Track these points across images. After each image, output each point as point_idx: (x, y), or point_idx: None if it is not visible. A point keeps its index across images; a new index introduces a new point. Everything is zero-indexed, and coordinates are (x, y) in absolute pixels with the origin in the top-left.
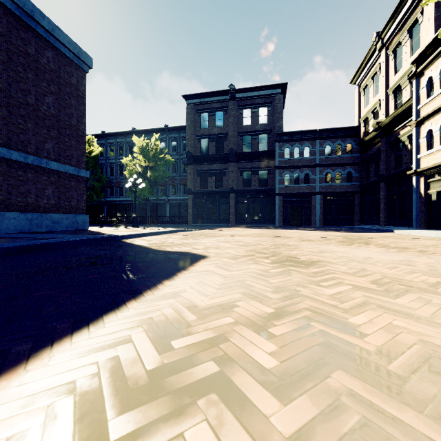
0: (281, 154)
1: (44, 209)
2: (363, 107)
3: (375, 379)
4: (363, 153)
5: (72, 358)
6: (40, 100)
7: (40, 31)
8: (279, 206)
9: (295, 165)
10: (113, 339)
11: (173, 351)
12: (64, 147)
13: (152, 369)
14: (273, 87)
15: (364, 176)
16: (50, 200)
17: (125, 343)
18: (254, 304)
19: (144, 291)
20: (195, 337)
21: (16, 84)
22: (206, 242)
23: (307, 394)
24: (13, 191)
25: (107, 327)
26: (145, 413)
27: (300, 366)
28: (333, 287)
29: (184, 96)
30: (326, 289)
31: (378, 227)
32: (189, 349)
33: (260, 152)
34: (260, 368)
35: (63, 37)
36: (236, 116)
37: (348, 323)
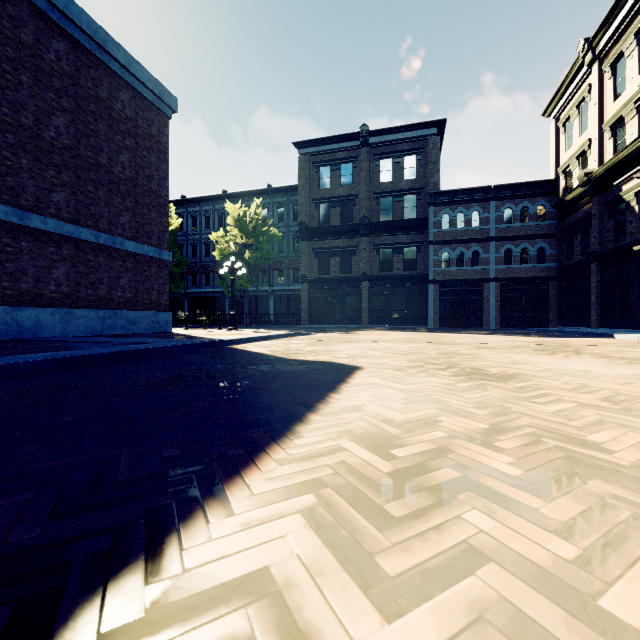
0: (437, 222)
1: (118, 304)
2: (563, 151)
3: (638, 488)
4: (563, 219)
5: (296, 462)
6: (114, 159)
7: (114, 67)
8: (434, 299)
9: (459, 238)
10: (323, 447)
11: (398, 459)
12: (142, 220)
13: (389, 473)
14: (426, 125)
15: (565, 254)
16: (126, 292)
17: (340, 451)
18: (460, 420)
19: (314, 404)
20: (413, 448)
21: (86, 139)
22: (345, 350)
23: (567, 496)
24: (82, 281)
25: (307, 437)
26: (411, 502)
27: (548, 475)
28: (552, 404)
29: (296, 144)
30: (544, 406)
31: (588, 330)
32: (415, 458)
33: (405, 221)
34: (504, 475)
35: (141, 73)
36: (371, 169)
37: (587, 440)
